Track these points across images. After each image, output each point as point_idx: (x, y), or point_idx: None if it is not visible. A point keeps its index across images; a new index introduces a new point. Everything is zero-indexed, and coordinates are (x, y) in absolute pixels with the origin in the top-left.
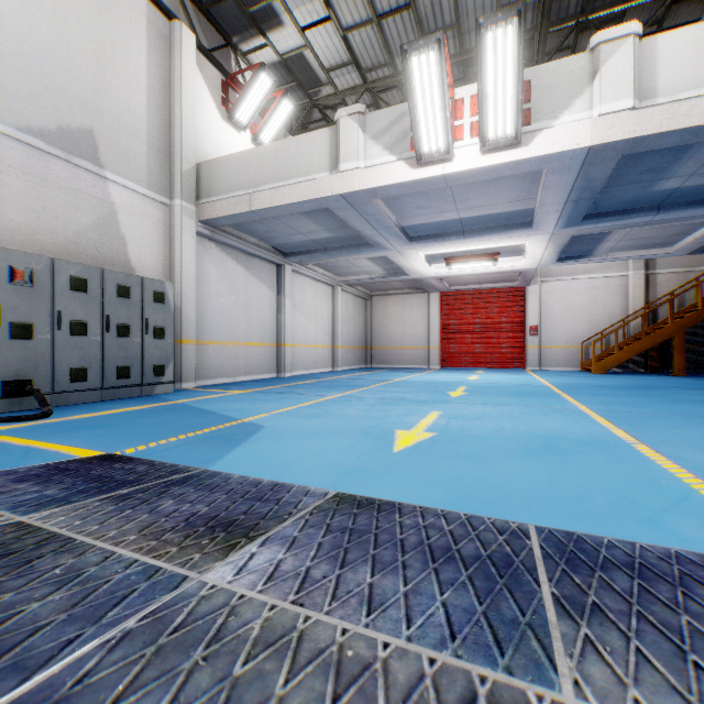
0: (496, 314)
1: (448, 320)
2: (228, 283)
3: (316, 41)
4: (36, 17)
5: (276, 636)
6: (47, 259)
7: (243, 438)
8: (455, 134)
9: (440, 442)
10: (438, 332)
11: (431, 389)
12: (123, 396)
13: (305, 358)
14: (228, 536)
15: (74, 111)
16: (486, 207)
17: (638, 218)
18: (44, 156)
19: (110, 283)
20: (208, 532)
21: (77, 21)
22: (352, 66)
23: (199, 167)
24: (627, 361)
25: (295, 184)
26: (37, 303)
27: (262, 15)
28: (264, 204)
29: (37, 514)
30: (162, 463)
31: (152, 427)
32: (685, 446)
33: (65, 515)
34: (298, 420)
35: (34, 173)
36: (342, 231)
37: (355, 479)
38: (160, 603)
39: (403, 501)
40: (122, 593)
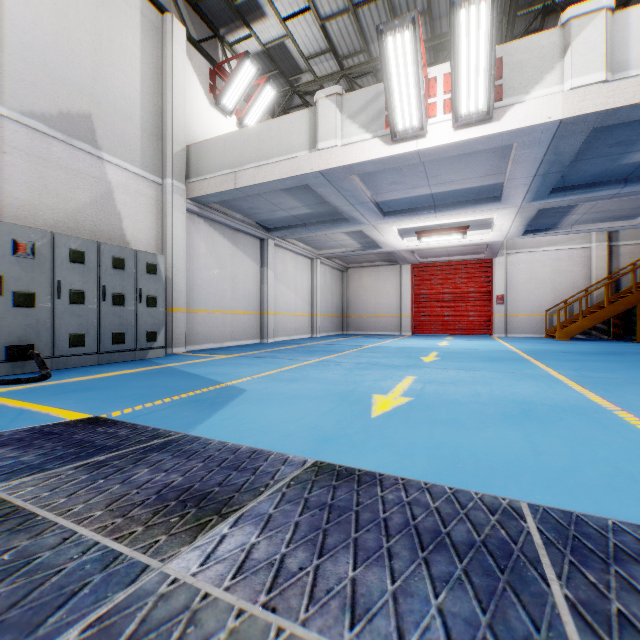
0: (464, 284)
1: (419, 290)
2: (215, 256)
3: (296, 31)
4: (39, 10)
5: None
6: (48, 233)
7: (225, 401)
8: (429, 112)
9: (417, 407)
10: (409, 301)
11: (405, 355)
12: (118, 360)
13: (286, 325)
14: (199, 512)
15: (73, 97)
16: (457, 182)
17: (604, 191)
18: (46, 139)
19: (106, 255)
20: (178, 508)
21: (76, 14)
22: (330, 54)
23: (189, 149)
24: (590, 328)
25: (276, 162)
26: (39, 273)
27: (246, 8)
28: (248, 181)
29: (7, 483)
30: (144, 427)
31: (140, 390)
32: None
33: (35, 485)
34: (279, 384)
35: (37, 154)
36: (321, 207)
37: (334, 445)
38: (111, 603)
39: (383, 471)
40: (71, 588)
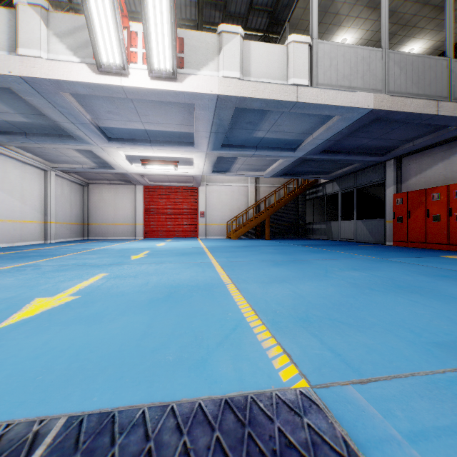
0: (181, 203)
1: (149, 205)
2: None
3: None
4: None
5: None
6: None
7: None
8: (131, 57)
9: (72, 306)
10: (142, 213)
11: (120, 254)
12: None
13: (8, 232)
14: None
15: None
16: (163, 124)
17: (248, 151)
18: None
19: None
20: None
21: None
22: None
23: None
24: (248, 232)
25: None
26: None
27: None
28: None
29: None
30: None
31: None
32: (255, 281)
33: None
34: None
35: None
36: (40, 119)
37: None
38: None
39: None
40: None
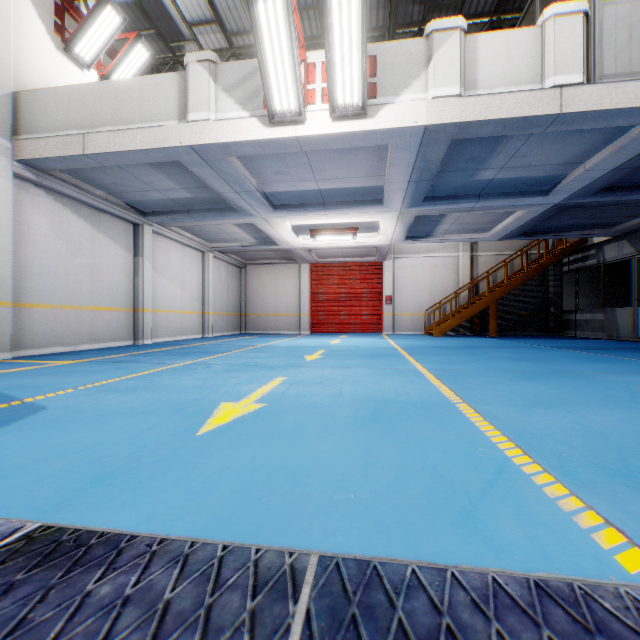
0: (358, 284)
1: (317, 289)
2: (65, 238)
3: None
4: None
5: None
6: None
7: None
8: (308, 98)
9: (264, 416)
10: (308, 300)
11: (290, 354)
12: None
13: (170, 324)
14: None
15: None
16: (342, 180)
17: (465, 203)
18: None
19: None
20: None
21: None
22: (216, 26)
23: (18, 97)
24: (458, 326)
25: (138, 129)
26: None
27: None
28: (101, 147)
29: None
30: None
31: None
32: (500, 402)
33: None
34: (106, 396)
35: None
36: (203, 192)
37: (102, 489)
38: None
39: (145, 528)
40: None
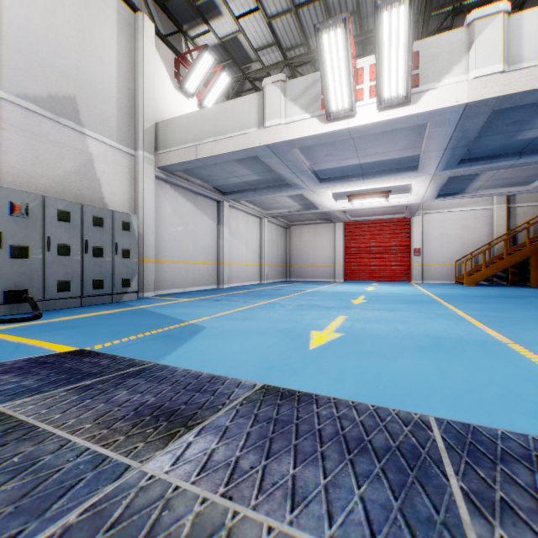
0: (388, 239)
1: (350, 244)
2: (179, 215)
3: (247, 27)
4: (31, 9)
5: (205, 533)
6: (39, 196)
7: (188, 337)
8: (357, 96)
9: (347, 341)
10: (342, 253)
11: (338, 298)
12: (98, 303)
13: (239, 273)
14: (169, 425)
15: (60, 82)
16: (381, 154)
17: (503, 162)
18: (37, 117)
19: (88, 215)
20: (152, 422)
21: (63, 13)
22: (275, 46)
23: (157, 126)
24: (492, 276)
25: (231, 137)
26: (32, 230)
27: (205, 8)
28: (207, 153)
29: (12, 403)
30: (122, 358)
31: (117, 327)
32: None
33: (35, 404)
34: (233, 322)
35: (30, 130)
36: (268, 174)
37: (278, 372)
38: (101, 494)
39: (318, 392)
40: (69, 483)
